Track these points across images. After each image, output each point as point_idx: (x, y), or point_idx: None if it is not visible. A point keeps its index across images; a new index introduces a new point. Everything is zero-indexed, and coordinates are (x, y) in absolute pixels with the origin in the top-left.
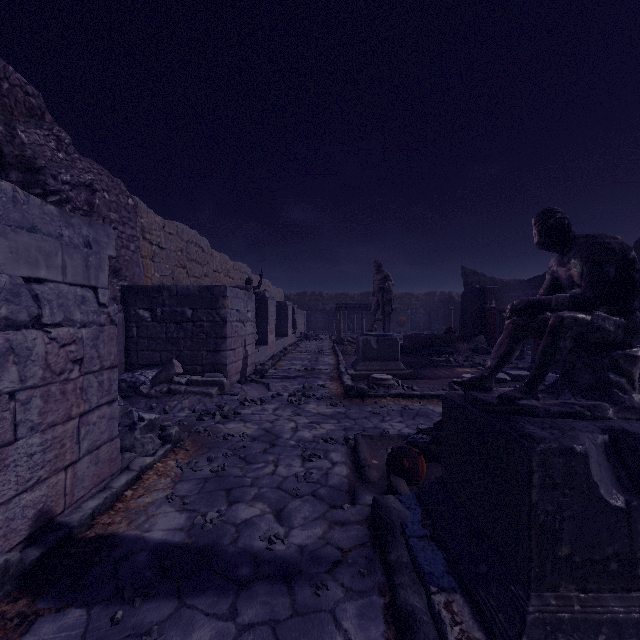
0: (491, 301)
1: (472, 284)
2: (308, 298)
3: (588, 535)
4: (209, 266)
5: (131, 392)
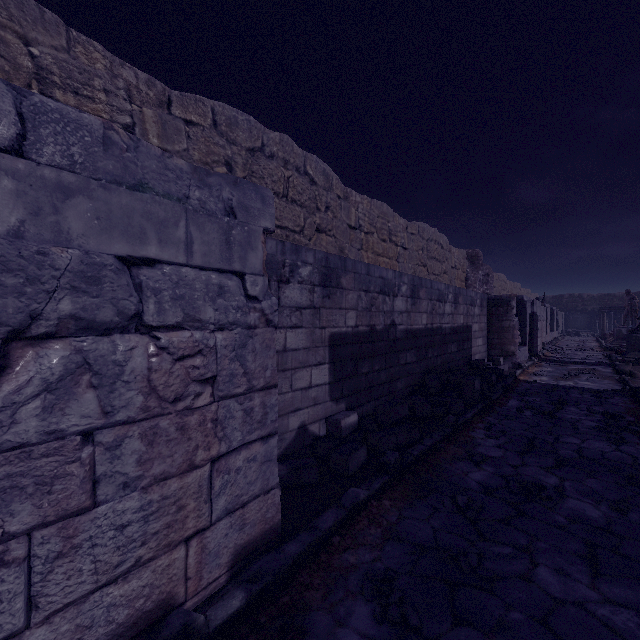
0: None
1: None
2: (565, 300)
3: (639, 346)
4: (506, 290)
5: None
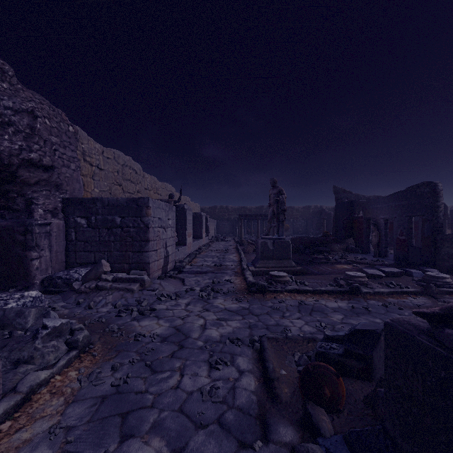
0: (359, 212)
1: (342, 199)
2: (218, 210)
3: None
4: (141, 185)
5: (66, 287)
